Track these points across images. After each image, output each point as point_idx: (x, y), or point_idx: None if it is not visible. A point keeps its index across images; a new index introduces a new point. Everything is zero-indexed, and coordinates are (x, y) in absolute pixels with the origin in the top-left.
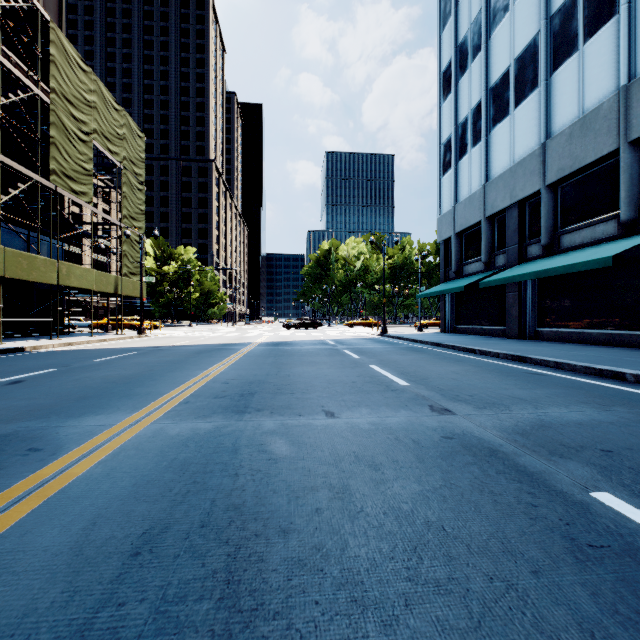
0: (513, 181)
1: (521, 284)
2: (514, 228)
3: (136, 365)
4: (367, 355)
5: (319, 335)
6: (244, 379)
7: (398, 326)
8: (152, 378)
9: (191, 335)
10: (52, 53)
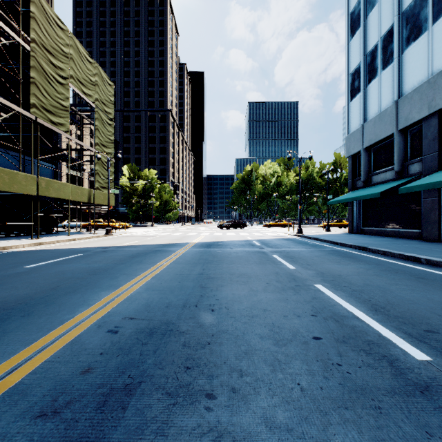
0: (432, 92)
1: (441, 189)
2: (433, 136)
3: (52, 276)
4: (300, 263)
5: (245, 235)
6: (147, 319)
7: (305, 226)
8: (30, 310)
9: (146, 234)
10: (32, 11)
